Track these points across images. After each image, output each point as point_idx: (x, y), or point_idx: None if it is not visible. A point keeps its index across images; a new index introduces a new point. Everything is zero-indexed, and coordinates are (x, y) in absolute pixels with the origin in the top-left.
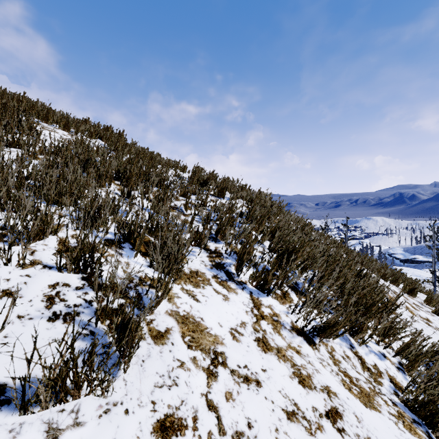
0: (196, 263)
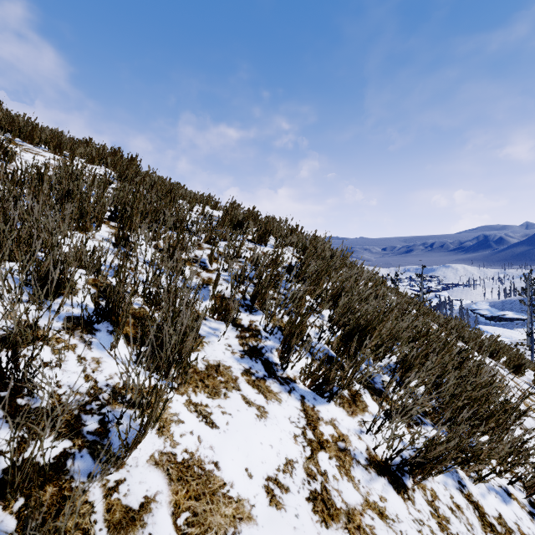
0: (218, 349)
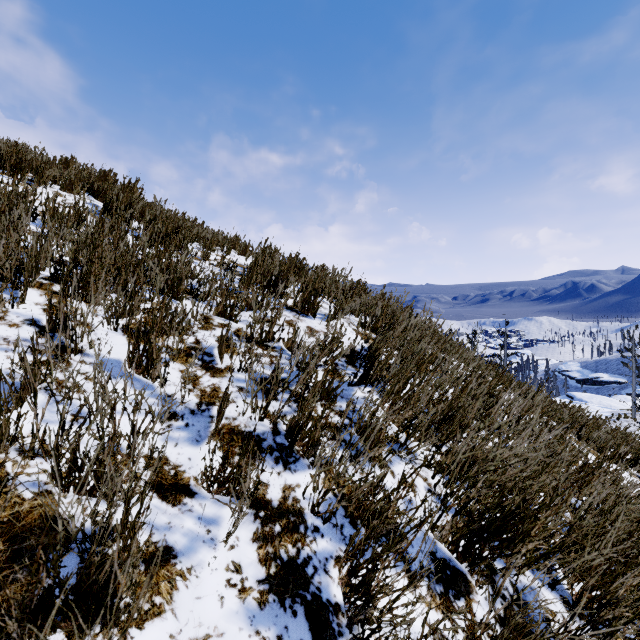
0: (209, 589)
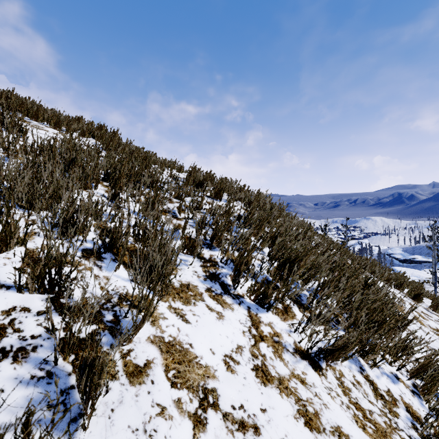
0: (188, 274)
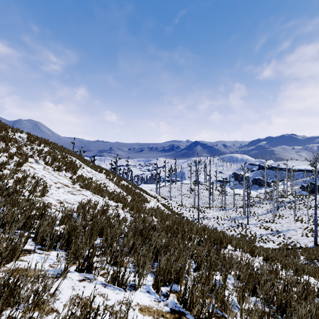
0: (31, 161)
